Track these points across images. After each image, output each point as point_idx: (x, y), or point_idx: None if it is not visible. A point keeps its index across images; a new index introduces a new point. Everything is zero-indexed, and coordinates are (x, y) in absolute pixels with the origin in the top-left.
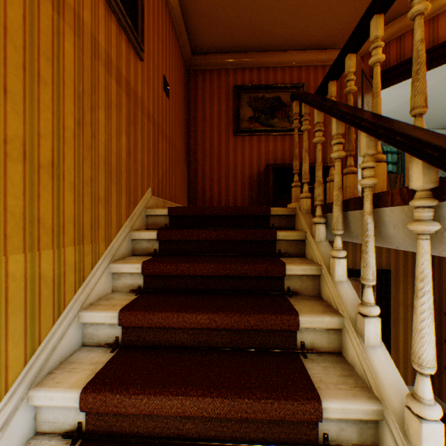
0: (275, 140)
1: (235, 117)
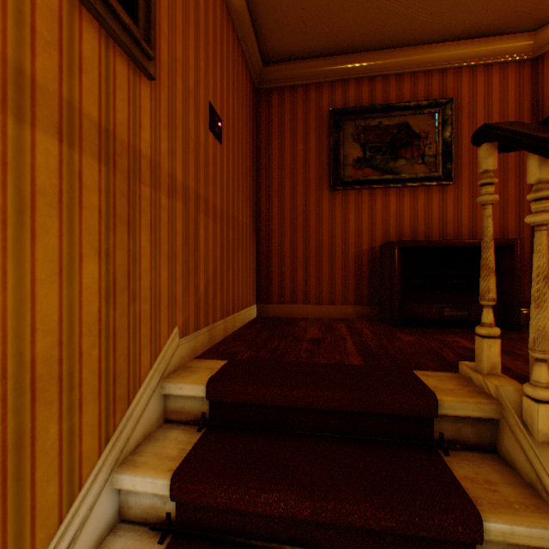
0: (400, 195)
1: (331, 160)
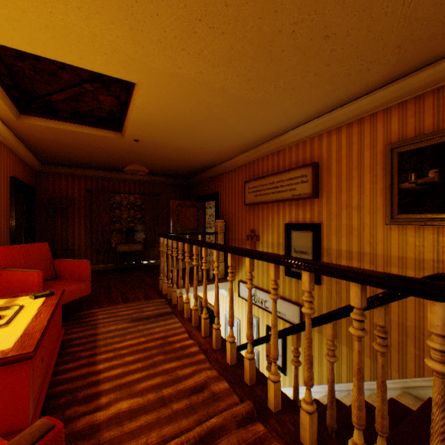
0: None
1: None
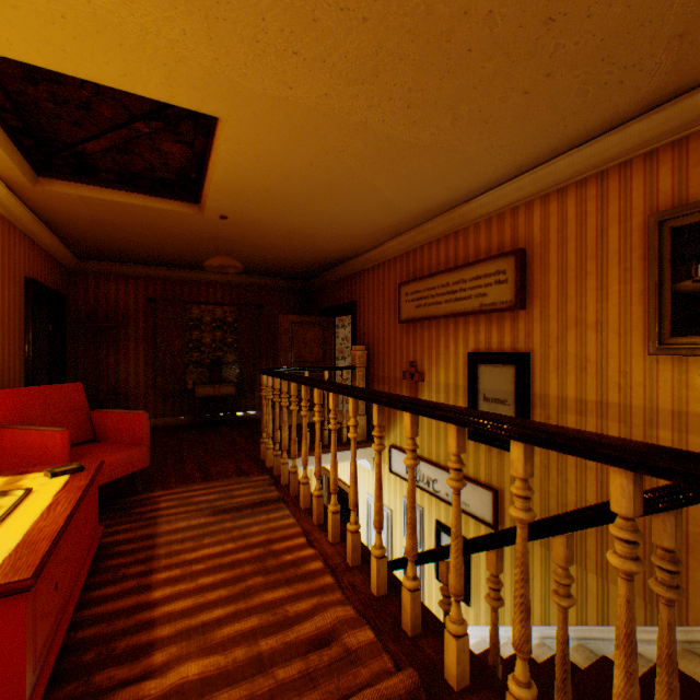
0: None
1: None
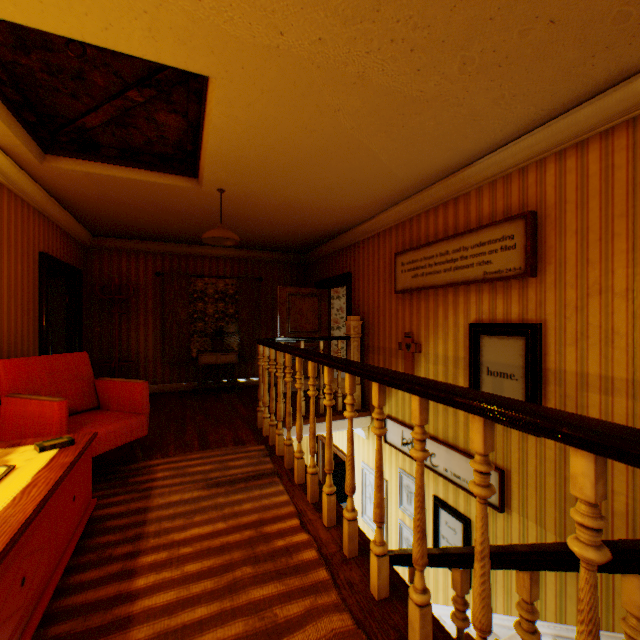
0: None
1: None
